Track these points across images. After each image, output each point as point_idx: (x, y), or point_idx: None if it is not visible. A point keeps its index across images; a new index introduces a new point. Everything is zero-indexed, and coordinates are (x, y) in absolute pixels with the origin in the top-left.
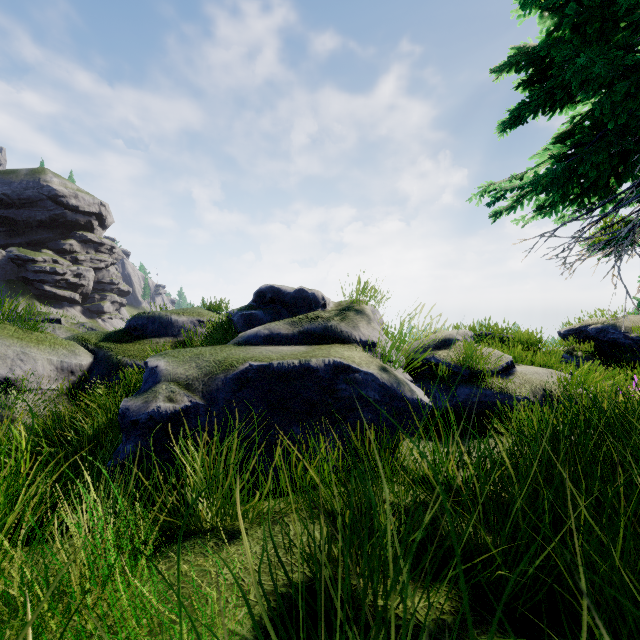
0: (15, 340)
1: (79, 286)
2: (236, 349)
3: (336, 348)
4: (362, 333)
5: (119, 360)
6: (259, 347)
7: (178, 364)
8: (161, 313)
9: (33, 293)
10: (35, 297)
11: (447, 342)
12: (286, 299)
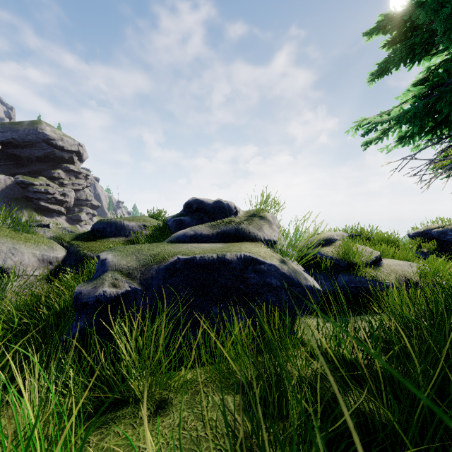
0: (8, 239)
1: (64, 202)
2: (168, 245)
3: (246, 245)
4: (265, 234)
5: (85, 254)
6: (186, 244)
7: (122, 257)
8: (116, 219)
9: (33, 207)
10: (34, 210)
11: (328, 241)
12: (207, 208)
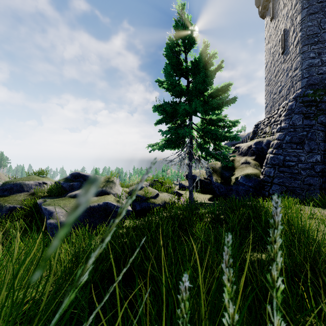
0: None
1: None
2: (75, 200)
3: (106, 197)
4: (113, 190)
5: (6, 205)
6: None
7: (61, 208)
8: (20, 181)
9: None
10: None
11: (141, 187)
12: (85, 178)
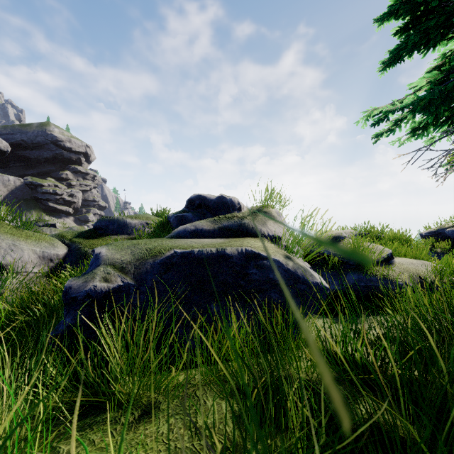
0: (9, 235)
1: (72, 203)
2: (167, 240)
3: (248, 240)
4: (269, 229)
5: (86, 251)
6: (186, 239)
7: (116, 251)
8: (119, 217)
9: (41, 208)
10: (43, 210)
11: (337, 239)
12: (210, 204)
